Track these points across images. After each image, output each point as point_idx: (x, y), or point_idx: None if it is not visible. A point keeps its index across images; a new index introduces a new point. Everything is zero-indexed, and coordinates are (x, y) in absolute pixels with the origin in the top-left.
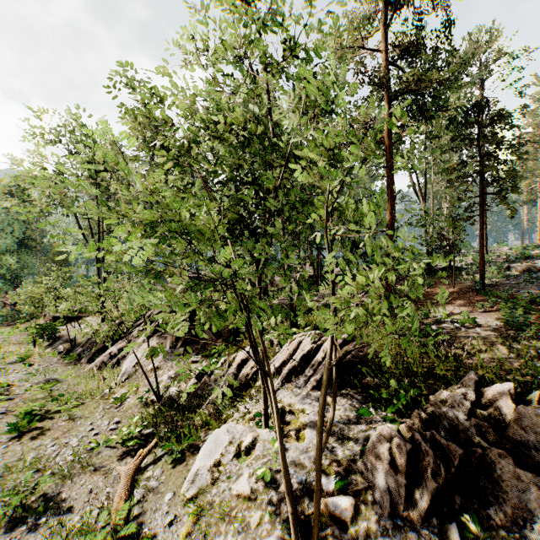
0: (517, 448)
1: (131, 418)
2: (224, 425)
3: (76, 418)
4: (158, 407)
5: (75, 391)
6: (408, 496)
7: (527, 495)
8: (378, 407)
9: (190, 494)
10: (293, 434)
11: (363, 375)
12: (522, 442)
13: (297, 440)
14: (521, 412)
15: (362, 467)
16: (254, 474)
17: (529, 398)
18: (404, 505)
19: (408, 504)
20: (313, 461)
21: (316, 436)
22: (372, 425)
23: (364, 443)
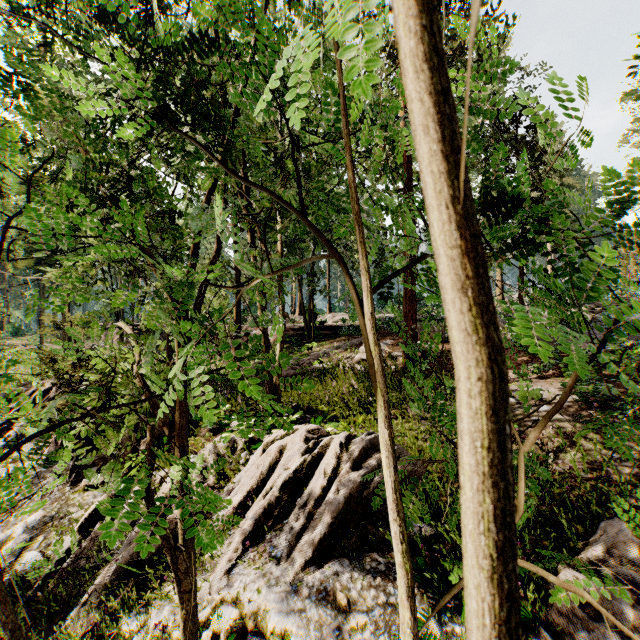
0: None
1: None
2: None
3: None
4: None
5: None
6: None
7: None
8: (442, 609)
9: None
10: None
11: None
12: None
13: None
14: None
15: None
16: None
17: None
18: None
19: None
20: None
21: None
22: None
23: None
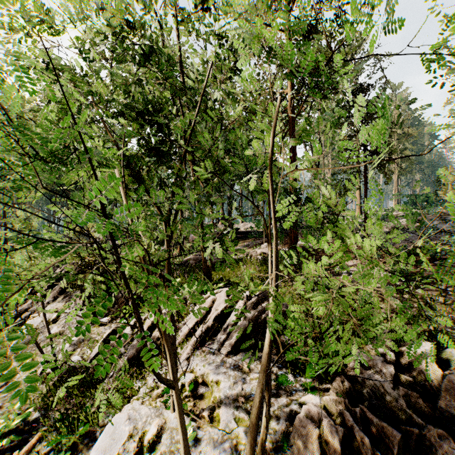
0: (453, 423)
1: (12, 405)
2: (126, 407)
3: None
4: (53, 382)
5: None
6: None
7: None
8: (296, 371)
9: None
10: (206, 416)
11: (277, 334)
12: None
13: (211, 421)
14: (452, 380)
15: None
16: None
17: (446, 357)
18: None
19: None
20: None
21: None
22: (293, 396)
23: (287, 423)
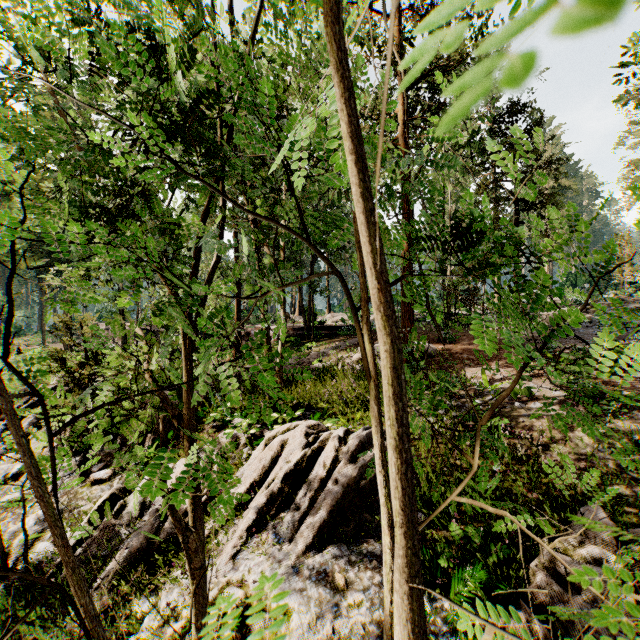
0: None
1: None
2: None
3: None
4: None
5: None
6: None
7: None
8: (433, 587)
9: None
10: None
11: None
12: None
13: None
14: None
15: None
16: None
17: None
18: None
19: None
20: None
21: None
22: None
23: None
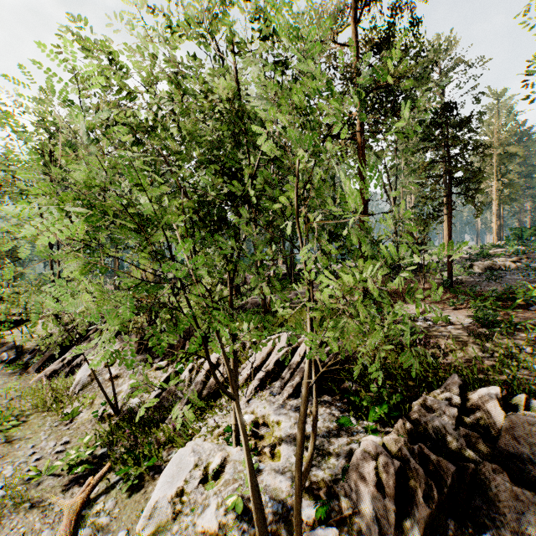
0: (511, 461)
1: (81, 438)
2: (189, 443)
3: (15, 441)
4: (115, 422)
5: (16, 407)
6: (398, 523)
7: (526, 516)
8: (359, 415)
9: (146, 532)
10: (267, 451)
11: (341, 380)
12: (516, 454)
13: (272, 457)
14: (512, 420)
15: (345, 489)
16: (223, 504)
17: (515, 402)
18: (394, 535)
19: (398, 532)
20: (290, 485)
21: (297, 470)
22: (354, 437)
23: (347, 459)
